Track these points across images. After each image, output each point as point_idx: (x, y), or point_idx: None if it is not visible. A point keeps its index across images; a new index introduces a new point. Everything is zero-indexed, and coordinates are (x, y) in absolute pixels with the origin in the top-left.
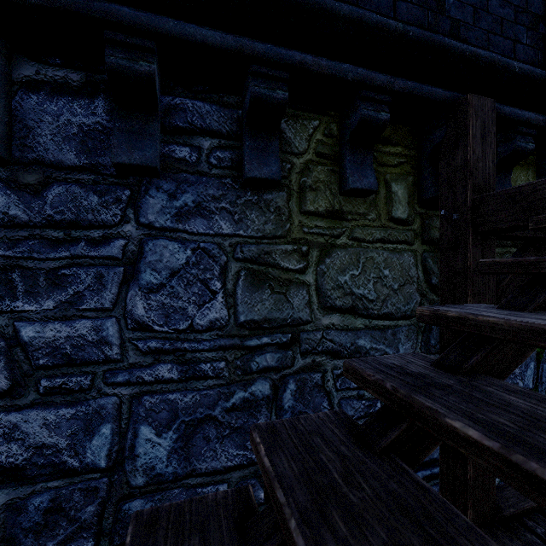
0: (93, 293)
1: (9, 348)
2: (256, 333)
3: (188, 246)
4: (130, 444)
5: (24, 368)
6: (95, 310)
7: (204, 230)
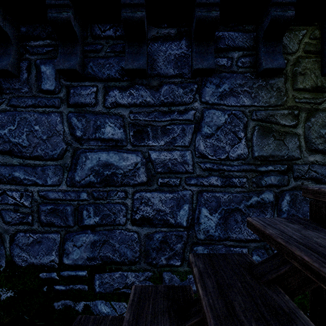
0: (180, 138)
1: (146, 162)
2: (264, 163)
3: (225, 113)
4: (197, 216)
5: (152, 172)
6: (181, 146)
7: (234, 104)
